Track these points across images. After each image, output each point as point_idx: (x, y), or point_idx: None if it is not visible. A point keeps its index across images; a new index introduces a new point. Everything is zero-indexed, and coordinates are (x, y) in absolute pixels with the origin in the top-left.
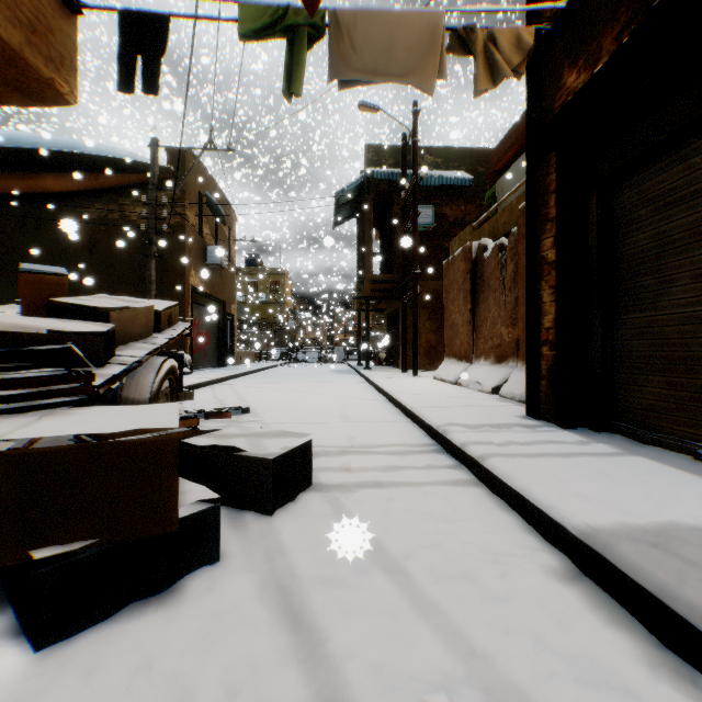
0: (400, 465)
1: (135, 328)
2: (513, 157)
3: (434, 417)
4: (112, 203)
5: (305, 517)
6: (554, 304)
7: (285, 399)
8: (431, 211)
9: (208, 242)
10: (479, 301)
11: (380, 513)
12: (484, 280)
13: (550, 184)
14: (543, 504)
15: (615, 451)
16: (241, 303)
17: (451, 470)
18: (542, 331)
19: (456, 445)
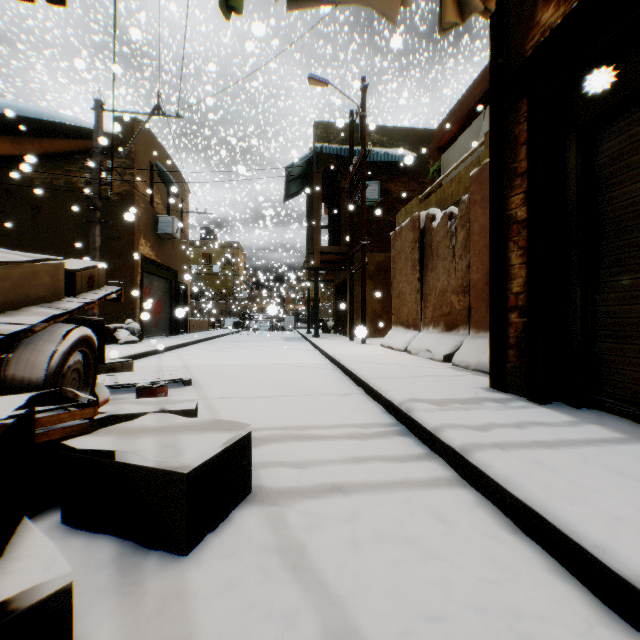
0: (362, 455)
1: (35, 289)
2: (456, 134)
3: (393, 390)
4: (57, 169)
5: (236, 556)
6: (524, 266)
7: (233, 369)
8: (377, 186)
9: (160, 212)
10: (428, 269)
11: (343, 545)
12: (432, 249)
13: (519, 136)
14: (587, 539)
15: (617, 435)
16: (196, 274)
17: (424, 461)
18: (509, 297)
19: (426, 428)
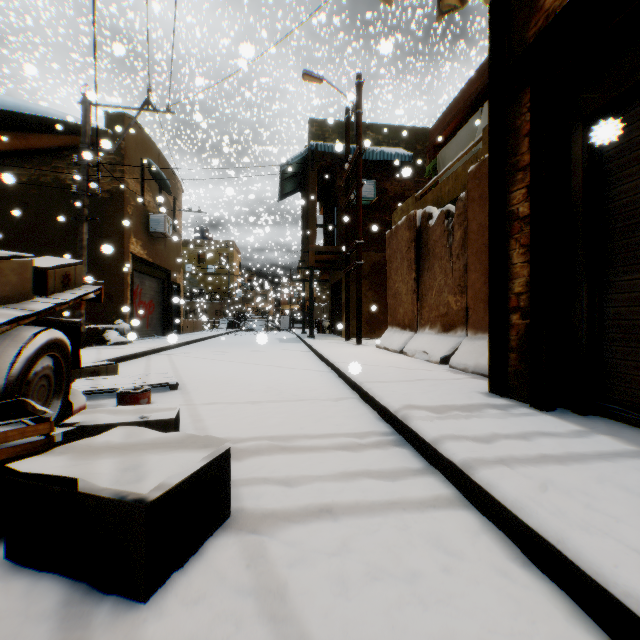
0: (355, 470)
1: None
2: (453, 131)
3: (389, 396)
4: (45, 165)
5: (204, 602)
6: (527, 265)
7: (223, 371)
8: (373, 185)
9: (152, 211)
10: (424, 269)
11: (330, 585)
12: (429, 248)
13: (521, 127)
14: (616, 584)
15: (630, 448)
16: (191, 274)
17: (422, 476)
18: (511, 297)
19: (424, 439)
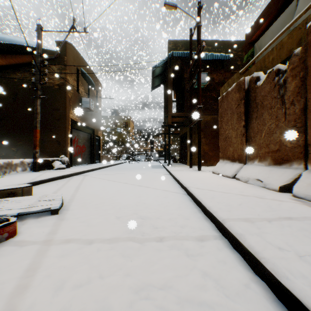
0: None
1: None
2: (264, 30)
3: (286, 265)
4: (26, 72)
5: None
6: None
7: (108, 191)
8: (206, 75)
9: (83, 96)
10: (252, 118)
11: None
12: (256, 102)
13: None
14: None
15: None
16: (109, 132)
17: None
18: None
19: None
